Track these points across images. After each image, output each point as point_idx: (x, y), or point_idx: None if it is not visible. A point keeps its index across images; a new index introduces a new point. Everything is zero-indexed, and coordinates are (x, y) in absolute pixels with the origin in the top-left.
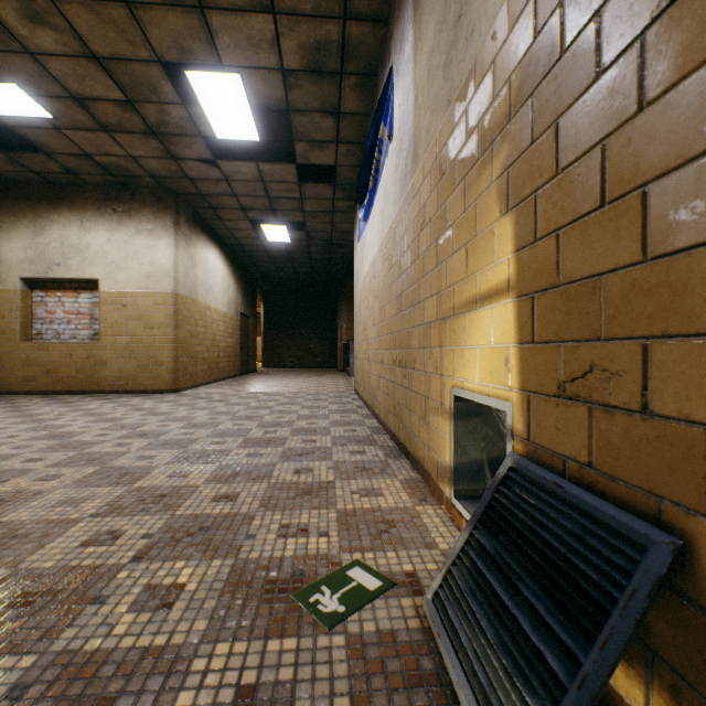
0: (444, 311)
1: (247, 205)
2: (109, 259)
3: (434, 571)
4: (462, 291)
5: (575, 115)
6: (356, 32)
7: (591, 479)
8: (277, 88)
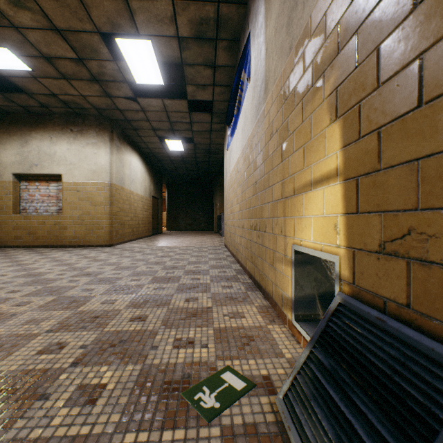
0: (286, 192)
1: (156, 127)
2: (68, 161)
3: (282, 375)
4: (300, 178)
5: (394, 40)
6: (226, 11)
7: (409, 316)
8: (175, 50)
